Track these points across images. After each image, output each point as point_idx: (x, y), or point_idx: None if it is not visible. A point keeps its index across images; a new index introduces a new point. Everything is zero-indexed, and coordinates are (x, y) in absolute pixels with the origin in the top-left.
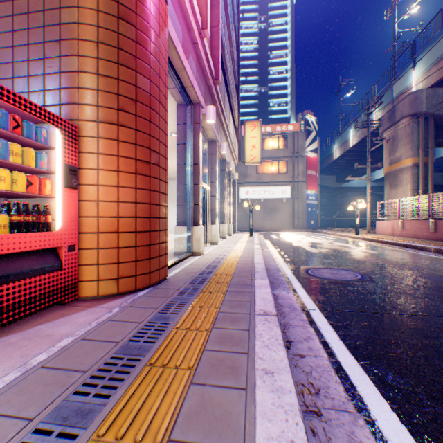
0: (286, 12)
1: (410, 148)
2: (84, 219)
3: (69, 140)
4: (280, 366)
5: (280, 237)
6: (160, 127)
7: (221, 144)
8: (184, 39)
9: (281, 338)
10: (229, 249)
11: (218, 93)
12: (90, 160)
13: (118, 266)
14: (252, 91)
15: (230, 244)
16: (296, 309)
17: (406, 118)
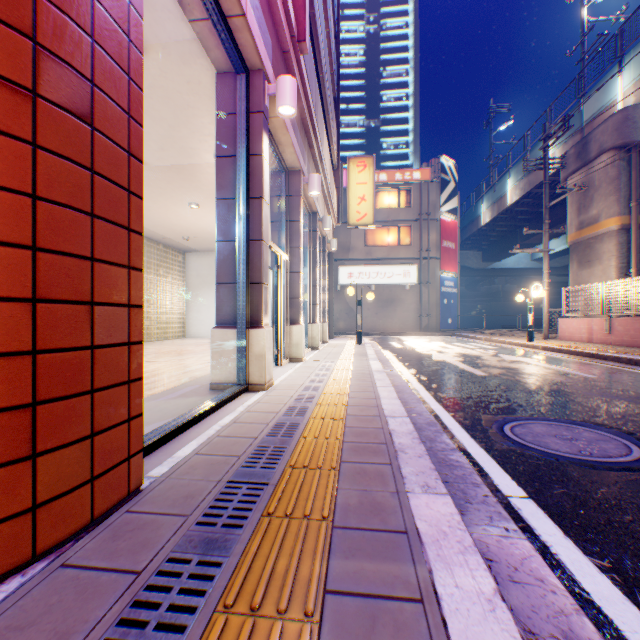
0: (406, 9)
1: (616, 201)
2: None
3: None
4: None
5: (406, 346)
6: None
7: (310, 177)
8: None
9: None
10: (324, 373)
11: (303, 74)
12: None
13: None
14: (357, 125)
15: (326, 361)
16: None
17: (609, 152)
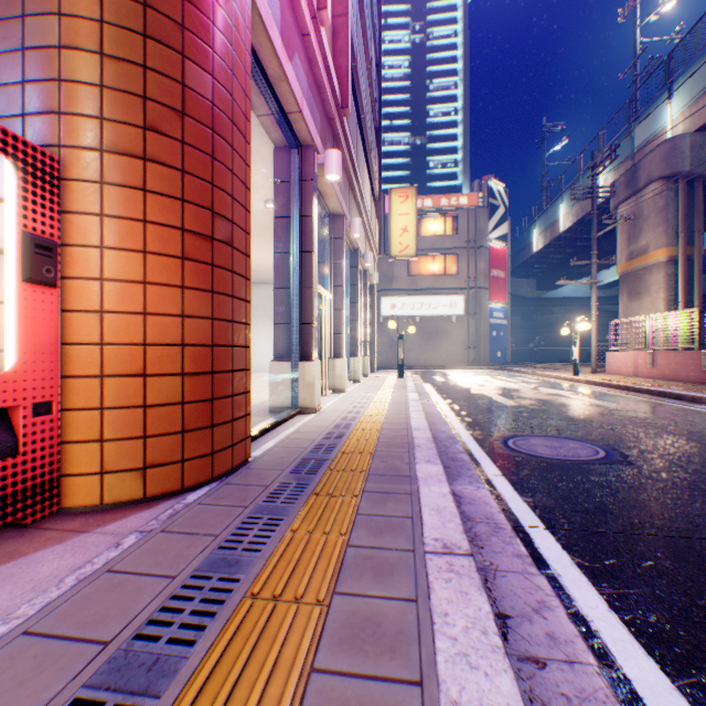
0: (455, 17)
1: (664, 232)
2: (72, 349)
3: (36, 184)
4: None
5: (449, 379)
6: (234, 170)
7: (352, 221)
8: (284, 22)
9: (494, 627)
10: (365, 401)
11: (346, 132)
12: (85, 228)
13: (144, 444)
14: (402, 142)
15: (367, 392)
16: (502, 528)
17: (657, 182)
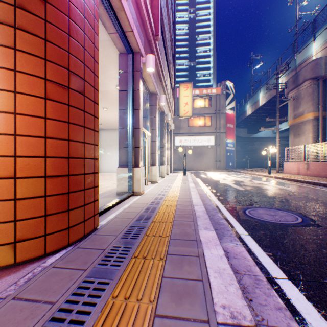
0: (209, 6)
1: (312, 104)
2: None
3: None
4: None
5: (208, 176)
6: (85, 47)
7: (160, 96)
8: None
9: None
10: (167, 188)
11: (157, 49)
12: None
13: (14, 225)
14: (184, 65)
15: (168, 183)
16: (260, 280)
17: (308, 80)
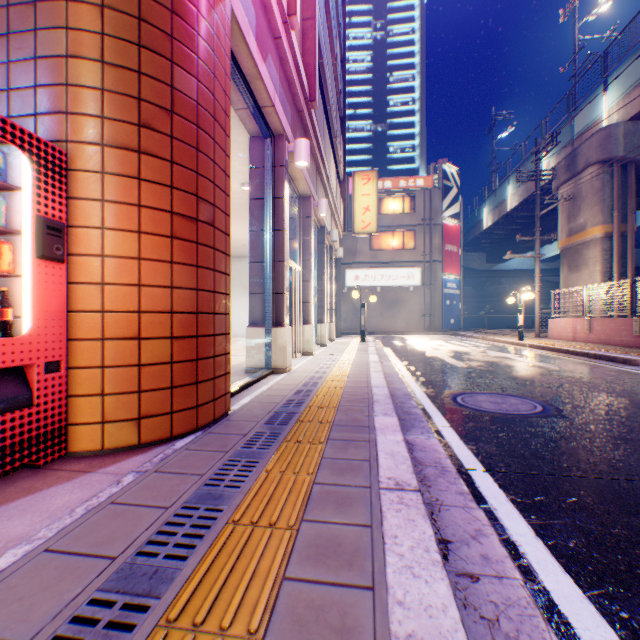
0: (413, 16)
1: (600, 211)
2: (77, 316)
3: (47, 175)
4: (444, 627)
5: (406, 344)
6: (215, 160)
7: (319, 202)
8: (259, 28)
9: (435, 546)
10: (331, 362)
11: (314, 122)
12: (88, 211)
13: (139, 398)
14: (364, 129)
15: (333, 355)
16: (448, 471)
17: (594, 165)
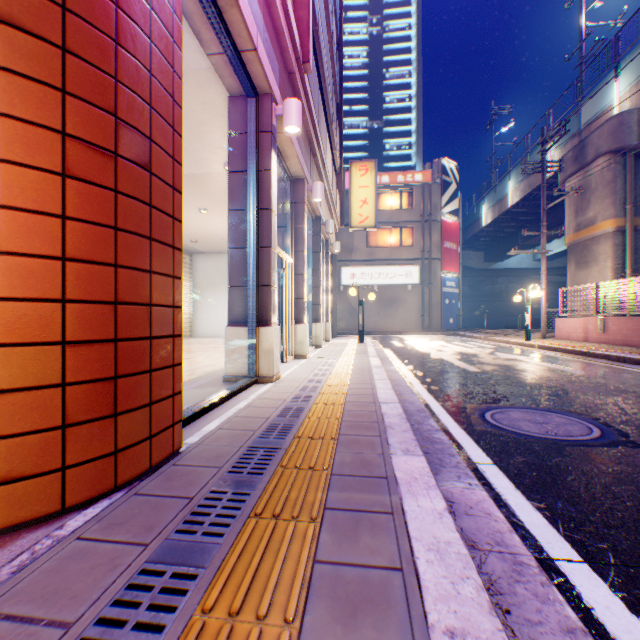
0: (409, 11)
1: (612, 203)
2: None
3: None
4: None
5: (407, 344)
6: (153, 72)
7: (313, 185)
8: None
9: None
10: (327, 368)
11: (307, 90)
12: None
13: None
14: (360, 126)
15: (329, 358)
16: (525, 566)
17: (605, 156)
